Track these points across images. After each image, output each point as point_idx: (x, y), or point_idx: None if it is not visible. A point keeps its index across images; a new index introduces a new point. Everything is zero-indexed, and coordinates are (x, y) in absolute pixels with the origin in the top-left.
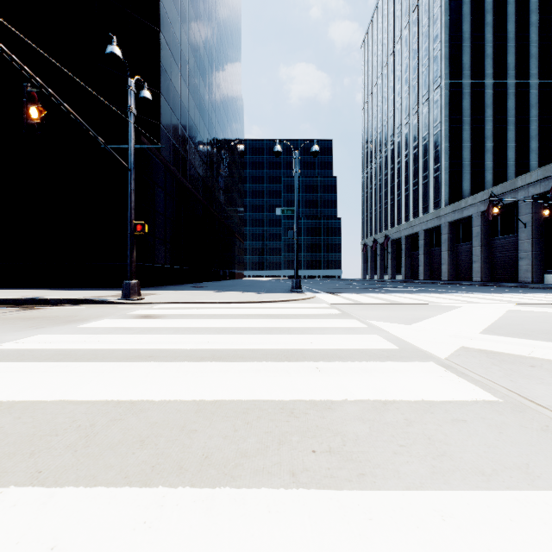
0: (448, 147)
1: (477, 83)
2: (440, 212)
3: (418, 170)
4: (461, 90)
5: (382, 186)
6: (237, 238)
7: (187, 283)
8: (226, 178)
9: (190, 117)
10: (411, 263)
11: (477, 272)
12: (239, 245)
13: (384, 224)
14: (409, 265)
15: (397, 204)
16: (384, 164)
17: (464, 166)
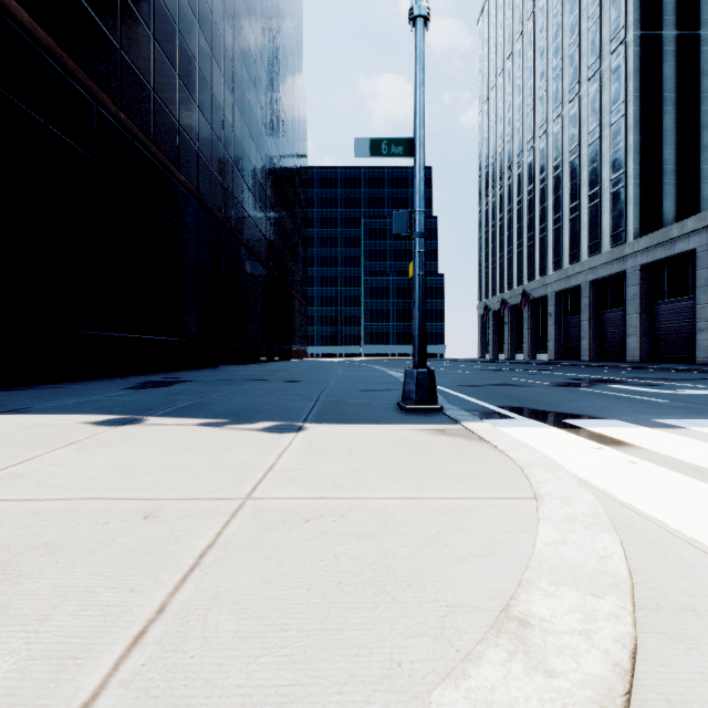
0: (638, 141)
1: (687, 35)
2: (624, 250)
3: (580, 186)
4: (661, 47)
5: (513, 220)
6: (295, 297)
7: (176, 369)
8: (274, 198)
9: (184, 43)
10: (564, 334)
11: (707, 347)
12: (298, 308)
13: (516, 277)
14: (560, 337)
15: (539, 245)
16: (516, 186)
17: (665, 173)
